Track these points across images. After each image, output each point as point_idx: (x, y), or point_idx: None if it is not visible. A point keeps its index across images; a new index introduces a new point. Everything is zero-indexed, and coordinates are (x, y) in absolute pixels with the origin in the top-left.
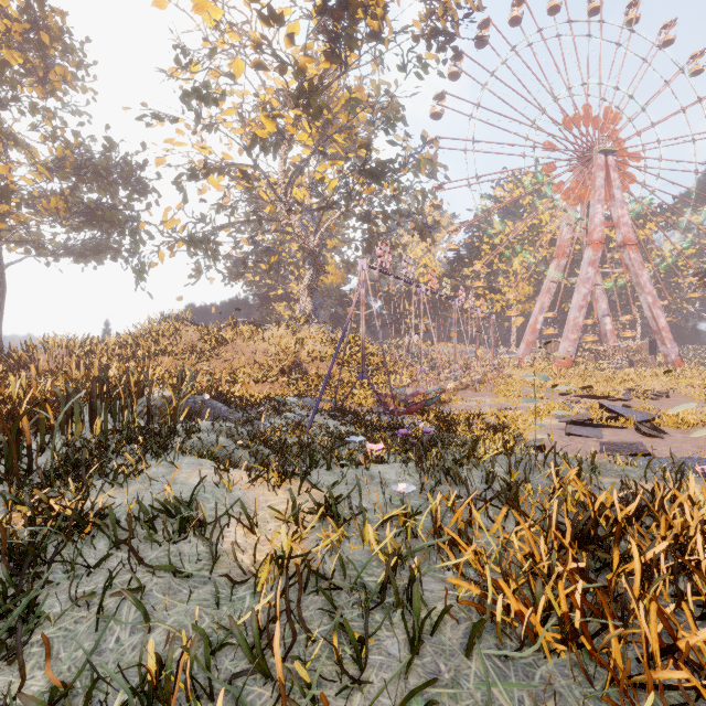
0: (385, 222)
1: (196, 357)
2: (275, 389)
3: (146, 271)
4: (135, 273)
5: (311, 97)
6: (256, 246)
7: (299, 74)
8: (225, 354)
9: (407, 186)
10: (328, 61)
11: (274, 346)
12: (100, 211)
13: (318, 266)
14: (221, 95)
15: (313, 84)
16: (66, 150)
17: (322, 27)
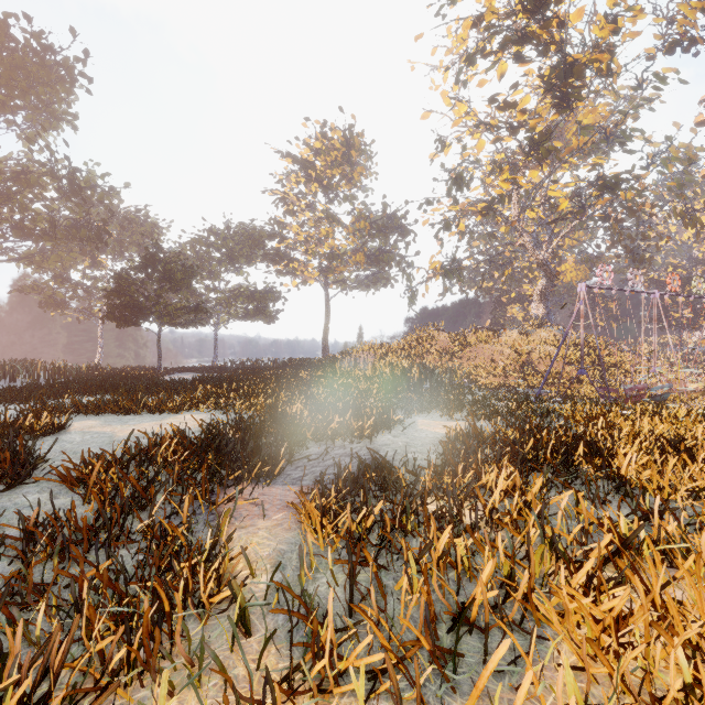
0: (632, 216)
1: (449, 357)
2: (509, 381)
3: (416, 299)
4: (409, 300)
5: (541, 143)
6: (490, 259)
7: (530, 132)
8: (469, 354)
9: (655, 180)
10: (556, 113)
11: (508, 348)
12: (381, 256)
13: (550, 275)
14: (470, 180)
15: (543, 134)
16: (366, 223)
17: (550, 93)
